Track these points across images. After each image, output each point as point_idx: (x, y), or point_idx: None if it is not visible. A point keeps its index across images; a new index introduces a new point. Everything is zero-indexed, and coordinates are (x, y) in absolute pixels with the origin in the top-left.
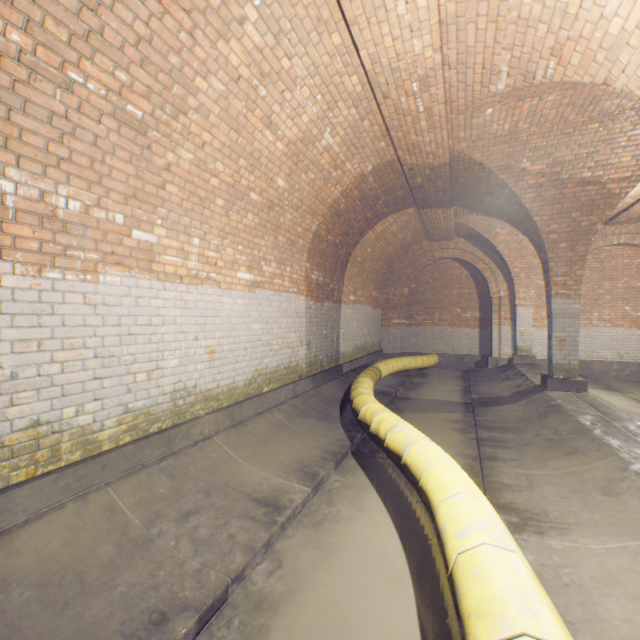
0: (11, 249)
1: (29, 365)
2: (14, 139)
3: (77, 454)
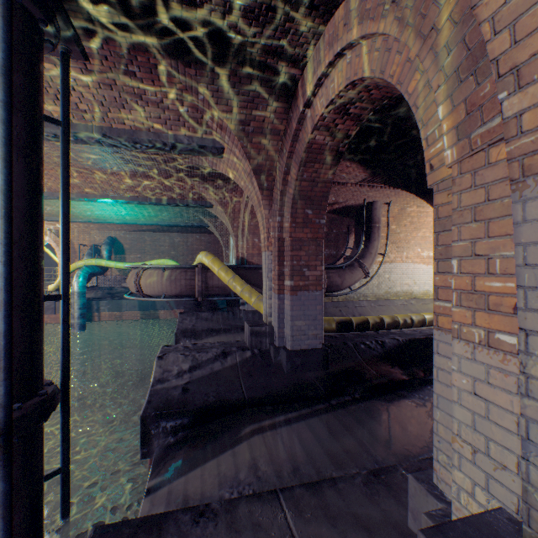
0: (424, 263)
1: (426, 281)
2: (425, 247)
3: (431, 297)
